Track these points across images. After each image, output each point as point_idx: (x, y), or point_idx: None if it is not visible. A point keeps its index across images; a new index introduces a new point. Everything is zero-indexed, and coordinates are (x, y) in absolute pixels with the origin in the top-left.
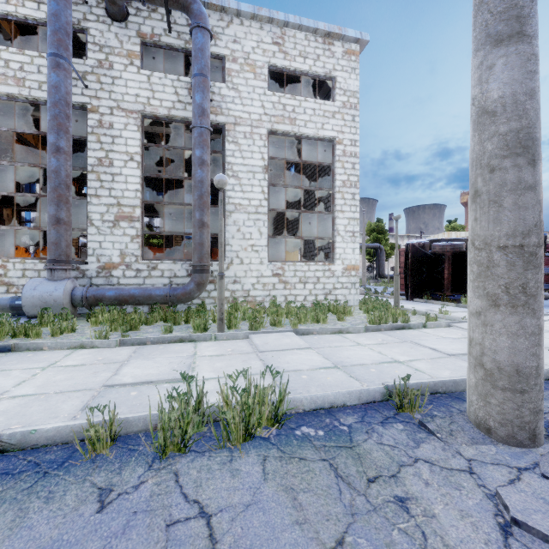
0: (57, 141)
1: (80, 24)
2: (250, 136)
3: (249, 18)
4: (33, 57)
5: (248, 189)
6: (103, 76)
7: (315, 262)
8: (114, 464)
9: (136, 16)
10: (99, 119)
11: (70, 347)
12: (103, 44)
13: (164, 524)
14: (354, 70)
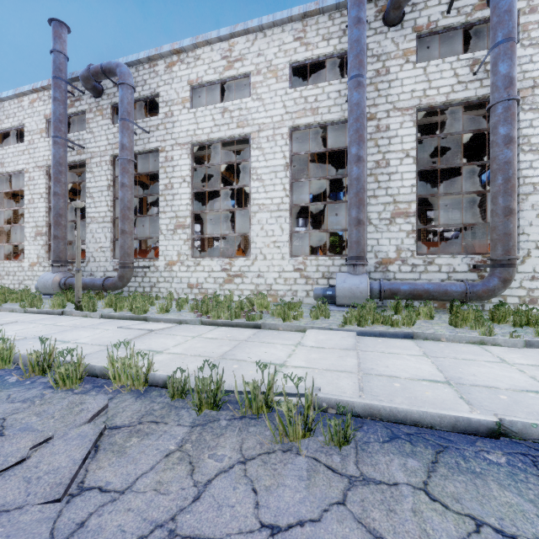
0: (358, 151)
1: None
2: None
3: None
4: (323, 88)
5: None
6: (380, 84)
7: None
8: None
9: (412, 13)
10: (376, 125)
11: (469, 342)
12: (380, 53)
13: None
14: None
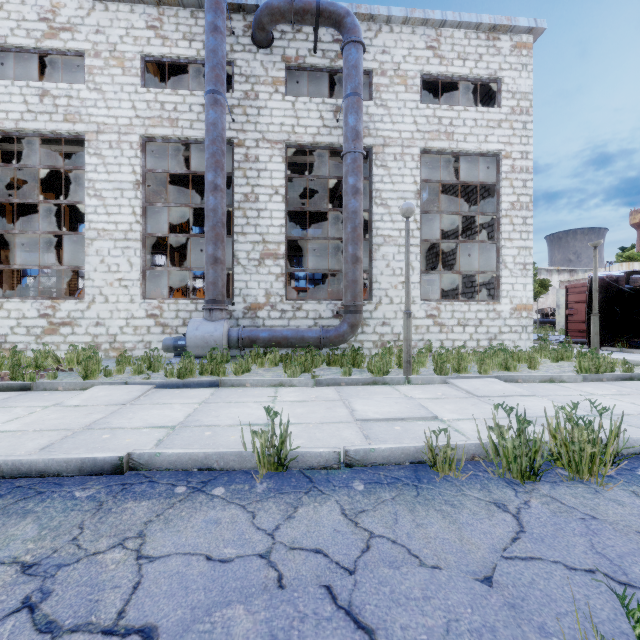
0: (215, 178)
1: (227, 56)
2: (401, 158)
3: (399, 23)
4: (185, 97)
5: (398, 218)
6: (249, 108)
7: (476, 301)
8: (473, 484)
9: (281, 40)
10: (245, 153)
11: (270, 385)
12: (249, 74)
13: (632, 530)
14: (525, 67)
